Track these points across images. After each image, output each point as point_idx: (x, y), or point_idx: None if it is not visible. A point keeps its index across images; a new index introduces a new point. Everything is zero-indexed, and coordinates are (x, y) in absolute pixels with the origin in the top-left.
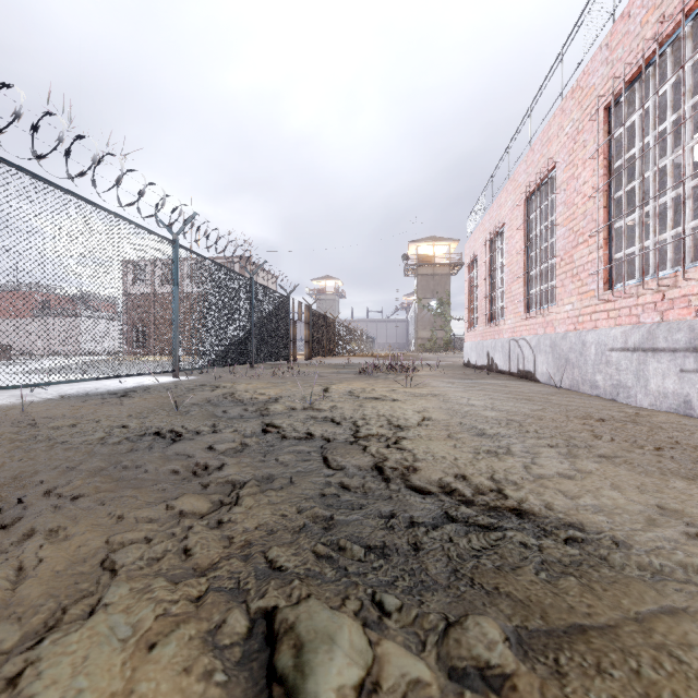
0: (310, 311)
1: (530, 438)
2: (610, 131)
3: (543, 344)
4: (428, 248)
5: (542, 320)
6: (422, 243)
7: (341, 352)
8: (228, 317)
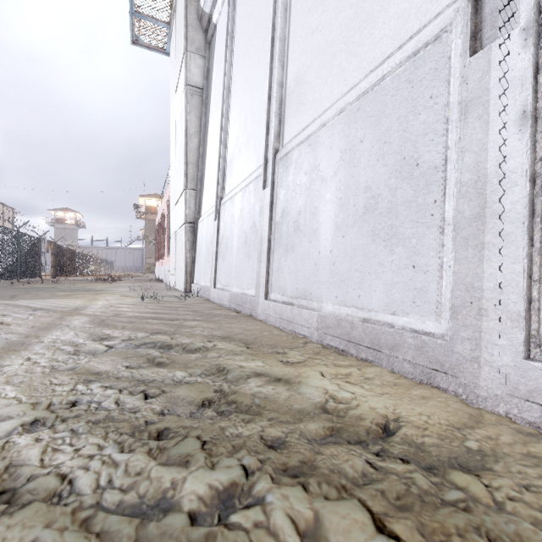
0: (55, 246)
1: (122, 287)
2: (170, 211)
3: (164, 269)
4: (154, 201)
5: (165, 261)
6: (149, 198)
7: (81, 273)
8: (6, 254)
